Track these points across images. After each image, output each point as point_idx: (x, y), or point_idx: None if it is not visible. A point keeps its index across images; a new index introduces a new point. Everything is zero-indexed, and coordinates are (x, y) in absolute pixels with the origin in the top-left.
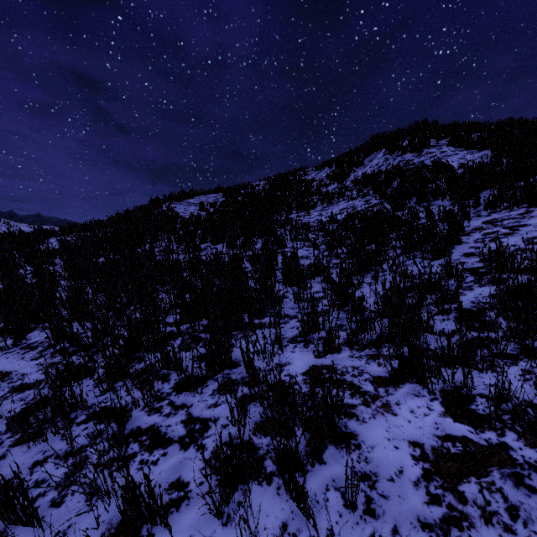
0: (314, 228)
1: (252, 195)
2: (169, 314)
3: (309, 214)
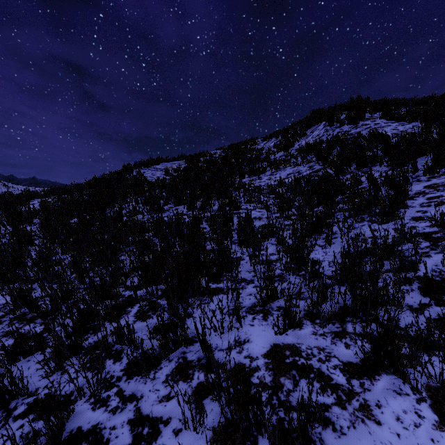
0: (265, 191)
1: (210, 161)
2: (130, 276)
3: (259, 178)
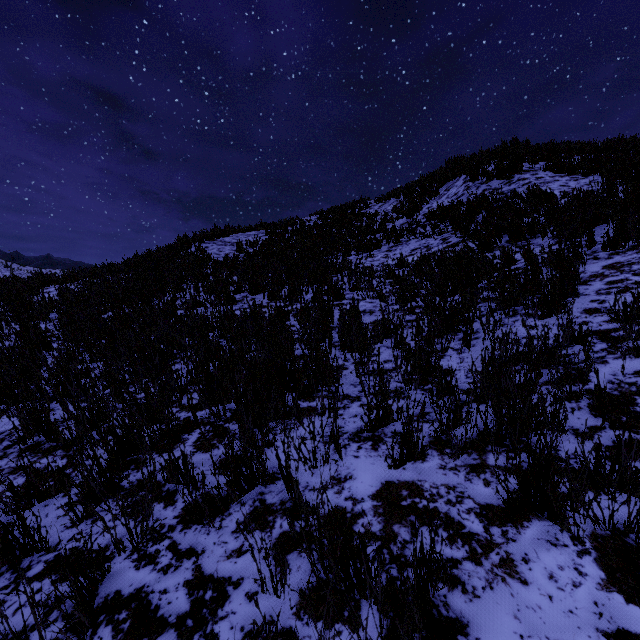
0: (379, 274)
1: (302, 232)
2: (186, 392)
3: (372, 255)
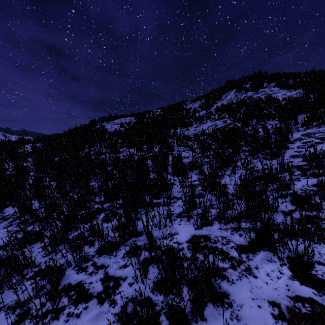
0: (191, 138)
1: (153, 117)
2: (97, 195)
3: (188, 129)
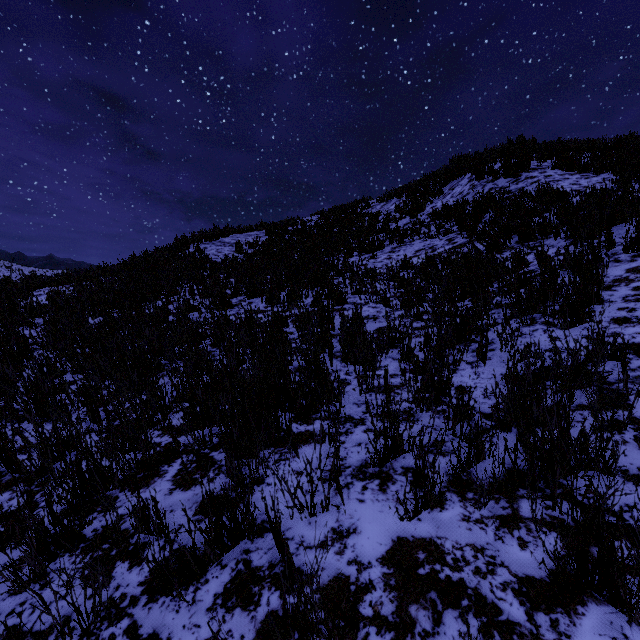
0: (382, 276)
1: (303, 232)
2: (171, 411)
3: (374, 257)
